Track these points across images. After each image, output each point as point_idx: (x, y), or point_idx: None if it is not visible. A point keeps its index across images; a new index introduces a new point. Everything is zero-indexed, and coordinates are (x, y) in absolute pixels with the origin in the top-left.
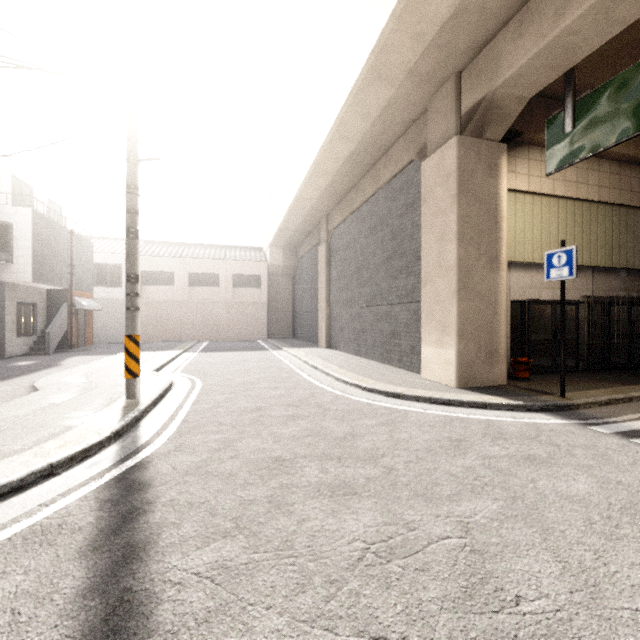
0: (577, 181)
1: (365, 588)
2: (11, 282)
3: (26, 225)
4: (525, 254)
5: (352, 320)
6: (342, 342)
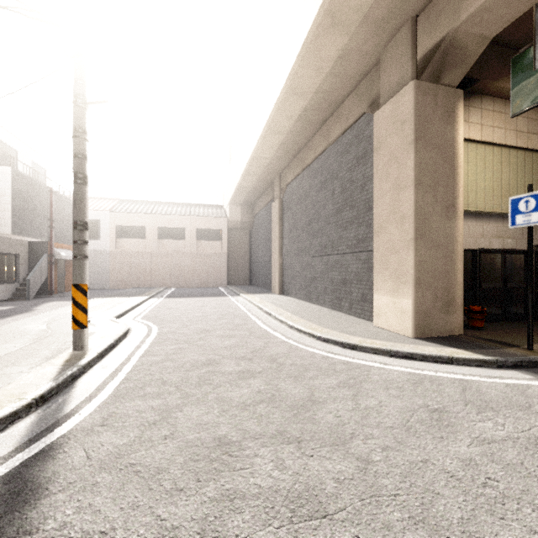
0: (528, 131)
1: None
2: None
3: (6, 182)
4: (477, 203)
5: (303, 269)
6: (294, 289)
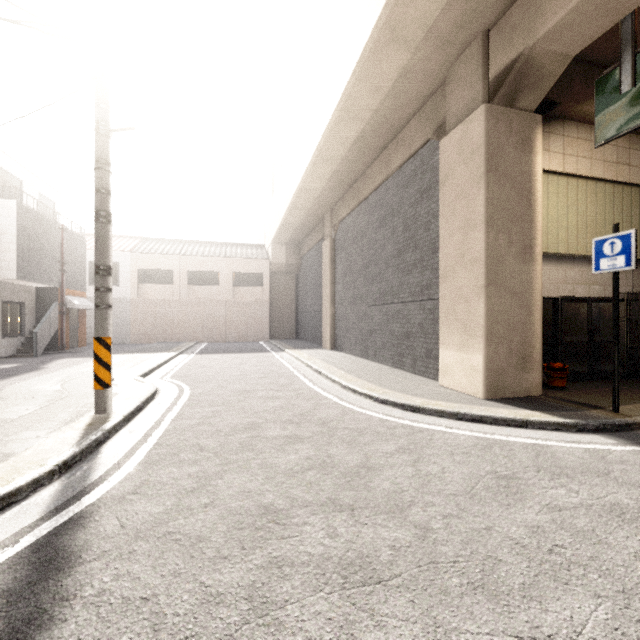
0: (617, 161)
1: None
2: None
3: (10, 218)
4: (559, 244)
5: (359, 320)
6: (348, 343)
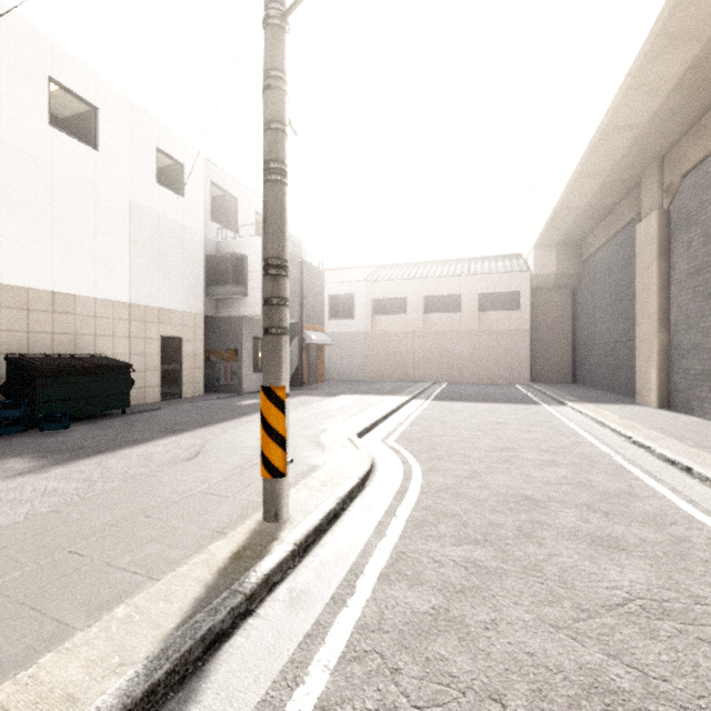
0: None
1: None
2: (255, 318)
3: (257, 255)
4: None
5: None
6: None
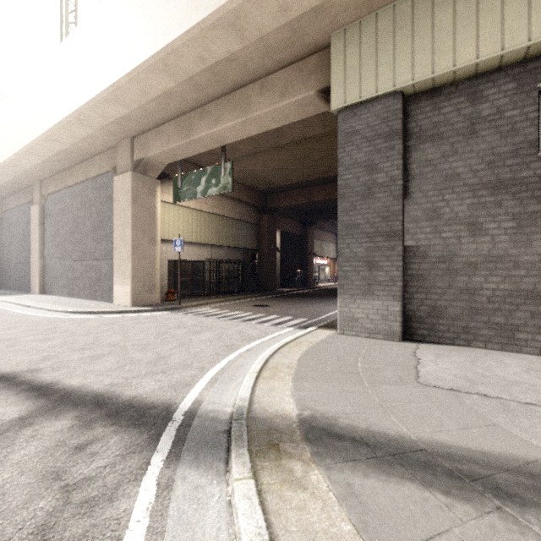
0: (202, 202)
1: (53, 349)
2: None
3: None
4: (175, 236)
5: (66, 270)
6: (57, 288)
